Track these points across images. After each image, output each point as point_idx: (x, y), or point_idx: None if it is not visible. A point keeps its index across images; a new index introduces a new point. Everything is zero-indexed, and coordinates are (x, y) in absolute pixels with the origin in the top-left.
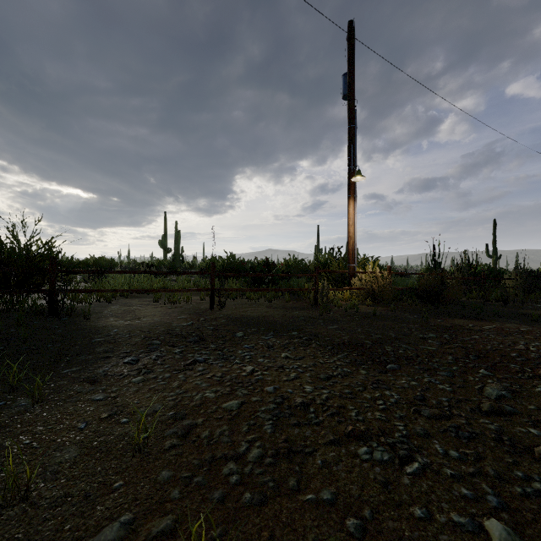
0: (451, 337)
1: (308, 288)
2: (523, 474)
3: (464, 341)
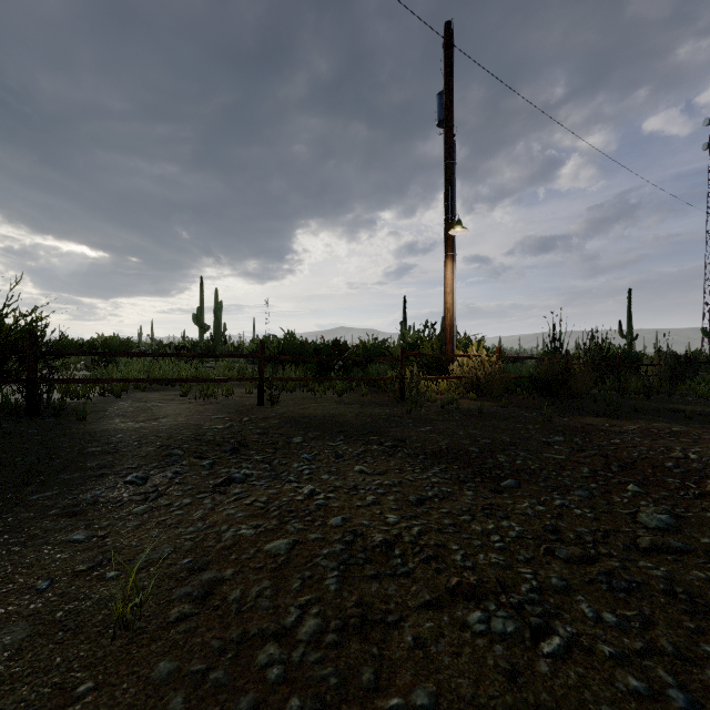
0: (584, 442)
1: (392, 377)
2: None
3: (602, 447)
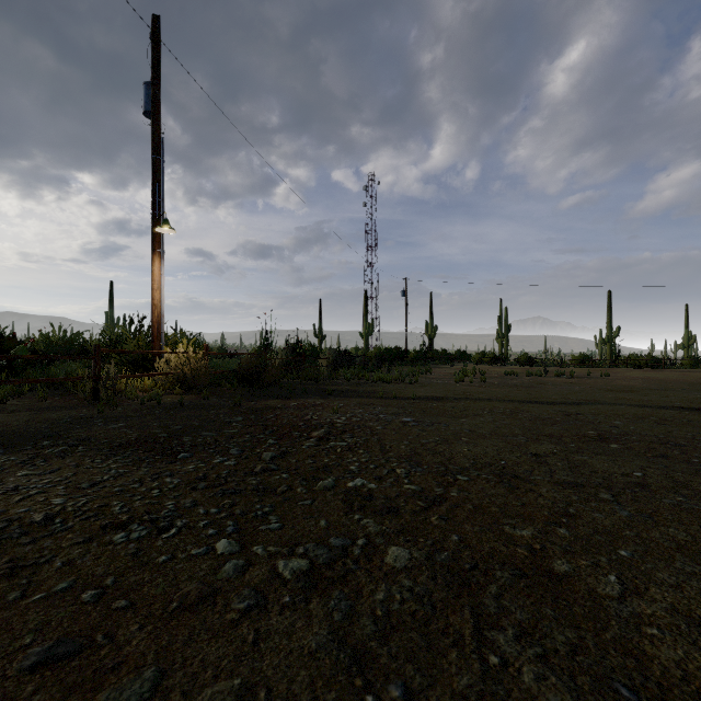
0: (257, 418)
1: (82, 376)
2: (261, 506)
3: (267, 420)
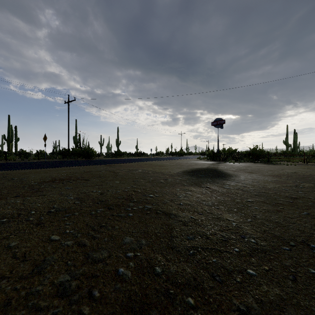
0: None
1: None
2: None
3: None
